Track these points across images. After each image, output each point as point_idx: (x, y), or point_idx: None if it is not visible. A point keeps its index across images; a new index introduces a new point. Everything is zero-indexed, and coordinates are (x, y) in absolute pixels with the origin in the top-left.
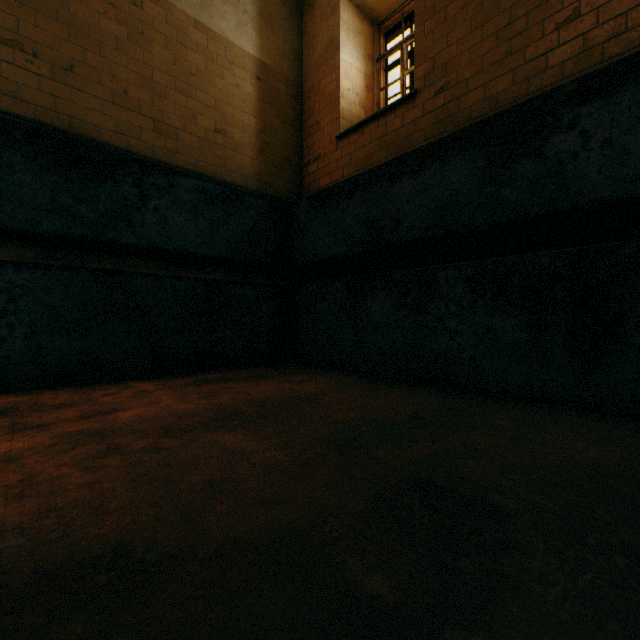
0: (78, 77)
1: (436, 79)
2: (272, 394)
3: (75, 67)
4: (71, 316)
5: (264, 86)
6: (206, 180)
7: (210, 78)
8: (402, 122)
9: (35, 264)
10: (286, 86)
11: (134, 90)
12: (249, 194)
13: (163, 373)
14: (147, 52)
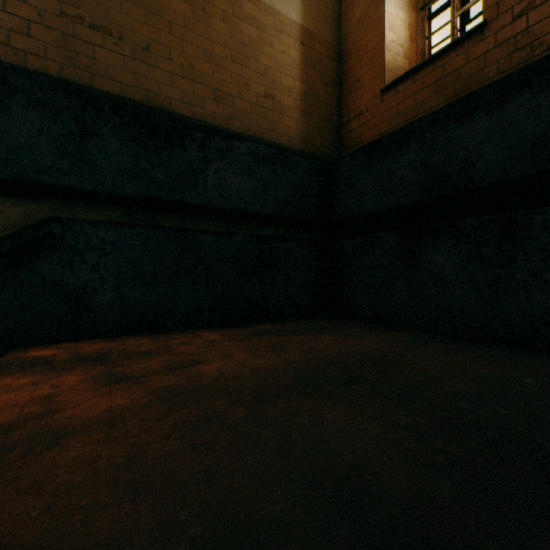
0: (153, 55)
1: (515, 2)
2: (341, 351)
3: (151, 46)
4: (148, 270)
5: (307, 51)
6: (258, 142)
7: (260, 47)
8: (465, 59)
9: (120, 223)
10: (326, 49)
11: (197, 63)
12: (295, 154)
13: (222, 323)
14: (208, 27)
